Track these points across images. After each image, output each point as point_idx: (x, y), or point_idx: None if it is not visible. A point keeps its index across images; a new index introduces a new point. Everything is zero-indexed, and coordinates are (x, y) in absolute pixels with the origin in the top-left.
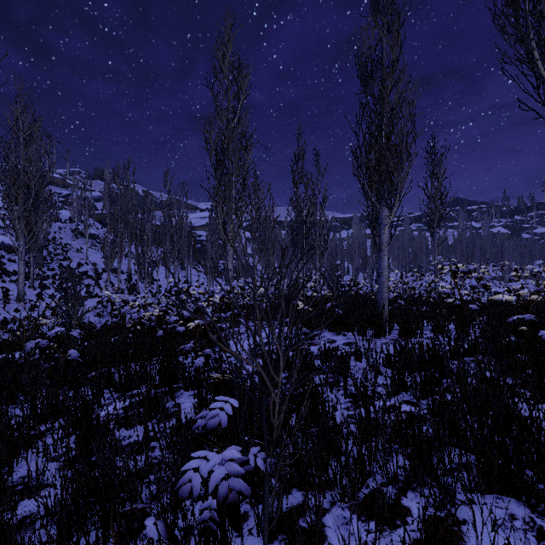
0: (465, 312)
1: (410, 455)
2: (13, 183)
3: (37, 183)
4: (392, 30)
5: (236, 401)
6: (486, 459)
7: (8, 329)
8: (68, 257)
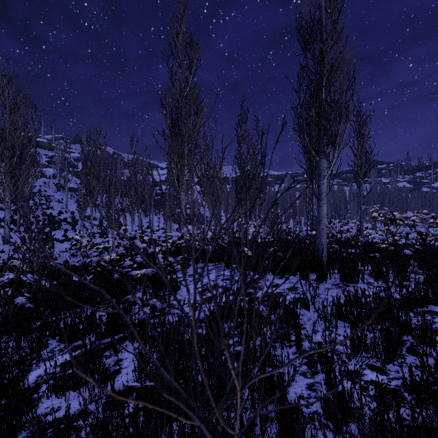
0: (398, 256)
1: None
2: None
3: (20, 144)
4: None
5: None
6: None
7: None
8: (51, 206)
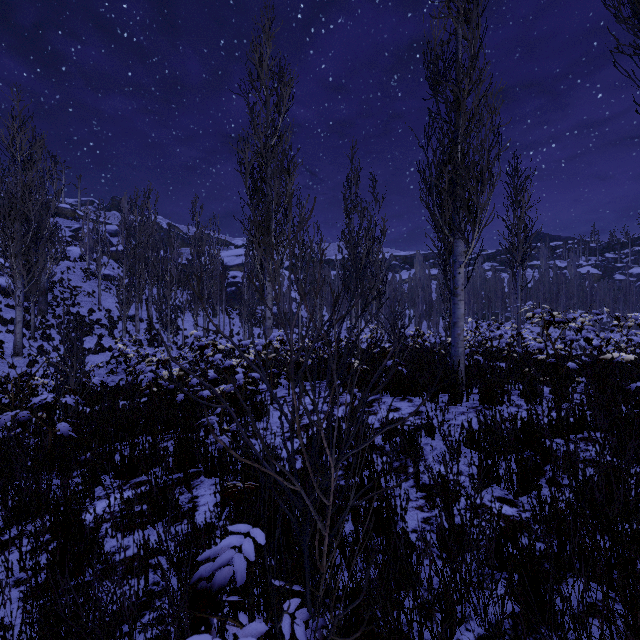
0: (561, 371)
1: (521, 596)
2: (8, 213)
3: (37, 213)
4: (471, 18)
5: (261, 533)
6: (639, 609)
7: (1, 390)
8: (77, 302)
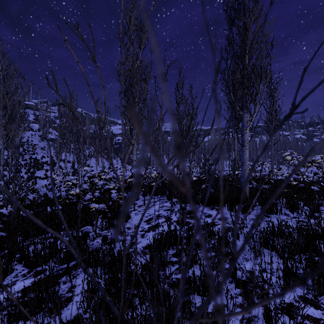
0: (307, 192)
1: None
2: None
3: (11, 104)
4: None
5: None
6: None
7: None
8: (36, 152)
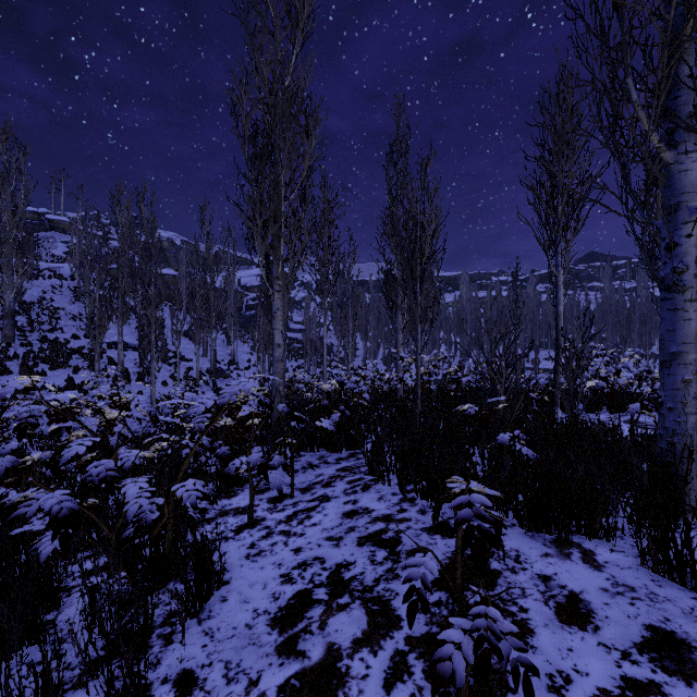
0: None
1: None
2: None
3: None
4: None
5: None
6: None
7: None
8: (59, 327)
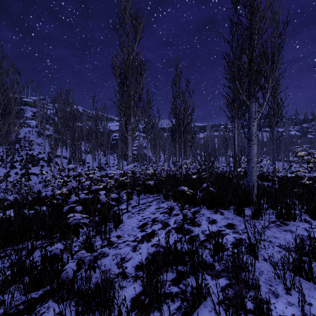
0: None
1: None
2: None
3: (4, 99)
4: None
5: None
6: None
7: None
8: (33, 148)
